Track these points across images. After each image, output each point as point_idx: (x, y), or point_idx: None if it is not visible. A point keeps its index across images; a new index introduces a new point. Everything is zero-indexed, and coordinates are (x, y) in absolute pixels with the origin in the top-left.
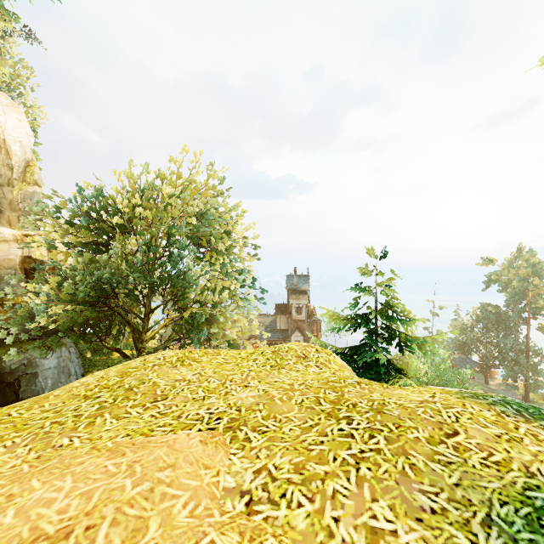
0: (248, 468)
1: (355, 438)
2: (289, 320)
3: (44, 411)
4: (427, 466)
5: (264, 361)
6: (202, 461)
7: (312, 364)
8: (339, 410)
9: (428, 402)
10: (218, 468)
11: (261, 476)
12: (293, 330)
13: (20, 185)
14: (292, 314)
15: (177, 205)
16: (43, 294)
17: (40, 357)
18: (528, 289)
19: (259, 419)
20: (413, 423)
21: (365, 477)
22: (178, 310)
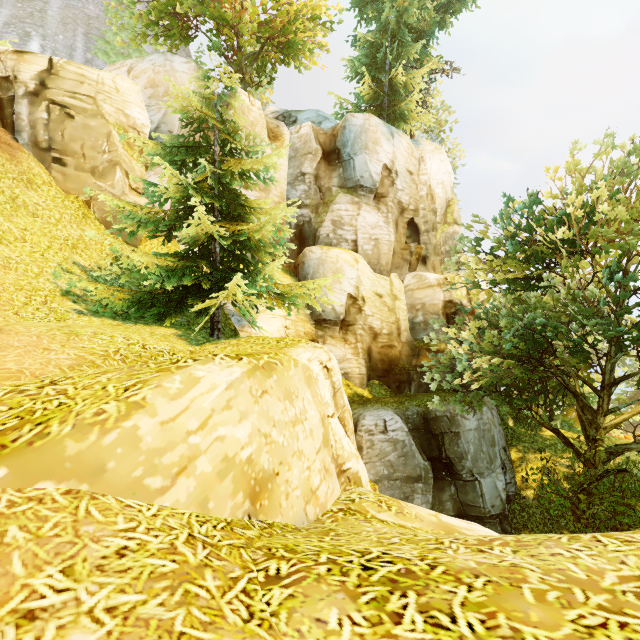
0: None
1: None
2: None
3: None
4: None
5: None
6: None
7: None
8: None
9: None
10: None
11: None
12: None
13: (442, 228)
14: None
15: None
16: (465, 342)
17: (461, 415)
18: None
19: None
20: None
21: None
22: None
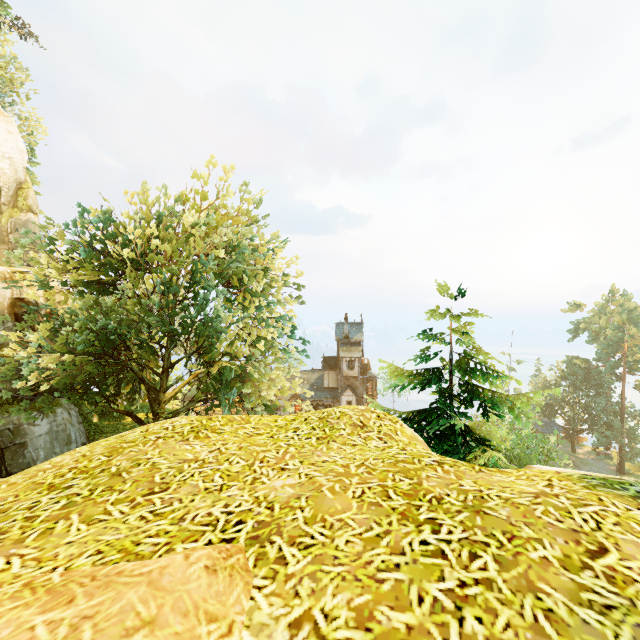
0: (281, 617)
1: (448, 558)
2: (339, 377)
3: None
4: (573, 614)
5: (309, 431)
6: (205, 606)
7: (373, 435)
8: (418, 507)
9: (547, 495)
10: (232, 619)
11: (301, 634)
12: (344, 388)
13: (11, 212)
14: (343, 369)
15: (201, 235)
16: (33, 344)
17: (30, 423)
18: (623, 339)
19: (300, 523)
20: (533, 532)
21: (476, 637)
22: (203, 365)
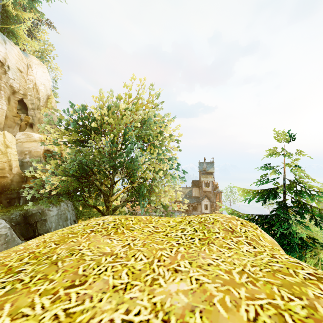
0: None
1: None
2: (200, 191)
3: None
4: None
5: (192, 232)
6: None
7: (242, 240)
8: None
9: None
10: None
11: None
12: (203, 197)
13: (44, 109)
14: (203, 187)
15: (129, 115)
16: (49, 171)
17: (48, 209)
18: None
19: None
20: None
21: None
22: (130, 183)
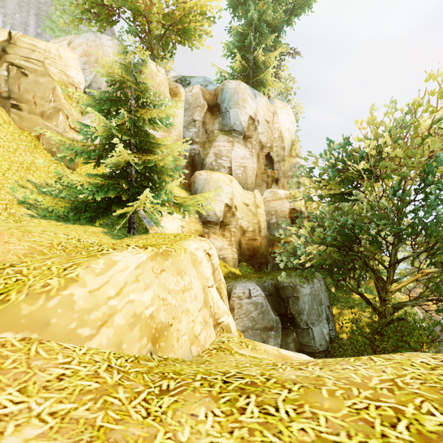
0: None
1: None
2: None
3: (320, 440)
4: None
5: None
6: None
7: None
8: None
9: None
10: None
11: None
12: None
13: (288, 160)
14: None
15: (440, 133)
16: (302, 236)
17: (300, 285)
18: None
19: None
20: None
21: None
22: (434, 265)
